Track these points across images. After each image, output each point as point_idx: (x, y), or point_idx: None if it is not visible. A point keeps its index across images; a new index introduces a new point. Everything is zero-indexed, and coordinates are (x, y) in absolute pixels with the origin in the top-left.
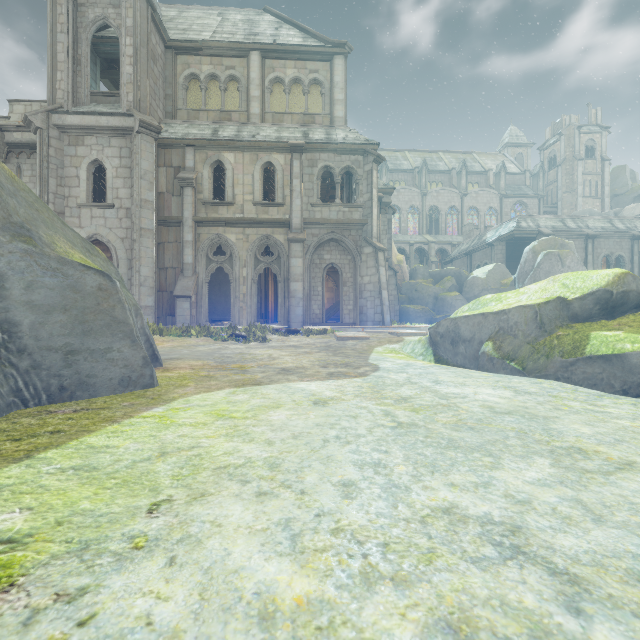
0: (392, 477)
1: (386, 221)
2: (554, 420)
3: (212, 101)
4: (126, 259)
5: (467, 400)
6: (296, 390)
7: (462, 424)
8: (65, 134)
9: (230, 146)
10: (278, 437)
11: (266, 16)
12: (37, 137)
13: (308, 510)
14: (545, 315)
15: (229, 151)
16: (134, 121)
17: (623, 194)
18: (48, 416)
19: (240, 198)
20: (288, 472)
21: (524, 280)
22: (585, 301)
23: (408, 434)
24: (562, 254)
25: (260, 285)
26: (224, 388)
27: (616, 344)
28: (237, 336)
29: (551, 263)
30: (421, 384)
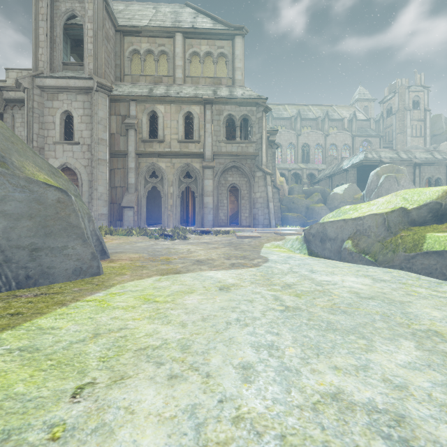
0: (284, 359)
1: (272, 153)
2: (409, 304)
3: (149, 69)
4: (88, 180)
5: (337, 286)
6: (206, 278)
7: (336, 308)
8: (45, 92)
9: (161, 100)
10: (190, 319)
11: (187, 9)
12: (25, 94)
13: (212, 395)
14: (391, 221)
15: (160, 104)
16: (93, 83)
17: (440, 134)
18: (14, 300)
19: (168, 137)
20: (196, 354)
21: (370, 195)
22: (421, 210)
23: (294, 317)
24: (398, 177)
25: (183, 199)
26: (152, 276)
27: (446, 243)
28: (166, 235)
29: (390, 183)
30: (300, 273)
